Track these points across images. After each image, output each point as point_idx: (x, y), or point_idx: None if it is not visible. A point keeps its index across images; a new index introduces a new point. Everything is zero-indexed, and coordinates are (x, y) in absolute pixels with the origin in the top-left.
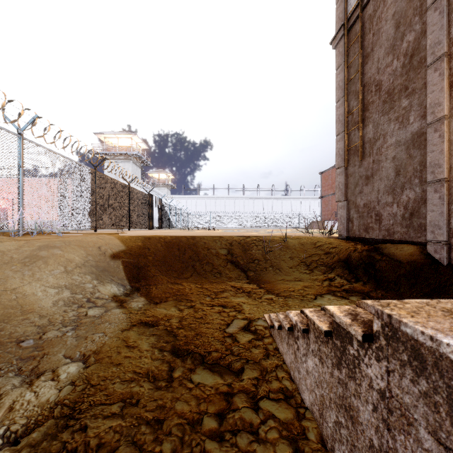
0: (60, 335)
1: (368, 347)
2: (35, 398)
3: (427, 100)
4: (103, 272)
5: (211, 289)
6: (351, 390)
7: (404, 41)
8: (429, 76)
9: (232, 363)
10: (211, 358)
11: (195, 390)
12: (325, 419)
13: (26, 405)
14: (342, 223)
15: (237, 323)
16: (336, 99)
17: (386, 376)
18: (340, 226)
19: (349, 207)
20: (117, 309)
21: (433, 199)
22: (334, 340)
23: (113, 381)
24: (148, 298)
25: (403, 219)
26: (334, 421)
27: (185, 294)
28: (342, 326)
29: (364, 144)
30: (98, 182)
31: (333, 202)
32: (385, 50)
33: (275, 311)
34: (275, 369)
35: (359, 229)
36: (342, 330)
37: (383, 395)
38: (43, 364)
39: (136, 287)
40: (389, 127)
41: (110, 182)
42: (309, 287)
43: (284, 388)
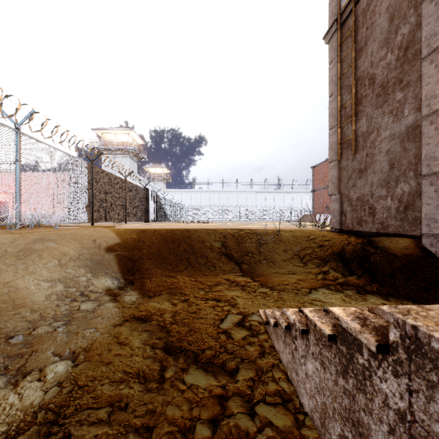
0: (51, 330)
1: (382, 358)
2: (19, 401)
3: (422, 92)
4: (98, 265)
5: (206, 283)
6: (360, 404)
7: (398, 34)
8: (425, 68)
9: (226, 362)
10: (205, 356)
11: (187, 392)
12: (327, 430)
13: (8, 409)
14: (335, 216)
15: (231, 318)
16: (329, 93)
17: (406, 396)
18: (333, 219)
19: (342, 200)
20: (110, 303)
21: (429, 192)
22: (339, 346)
23: (102, 382)
24: (142, 291)
25: (397, 212)
26: (339, 434)
27: (179, 287)
28: (348, 331)
29: (358, 138)
30: (94, 176)
31: (324, 195)
32: (379, 44)
33: (270, 305)
34: (271, 368)
35: (353, 222)
36: (349, 335)
37: (402, 417)
38: (31, 362)
39: (130, 280)
40: (383, 121)
41: (106, 177)
42: (303, 280)
43: (281, 391)
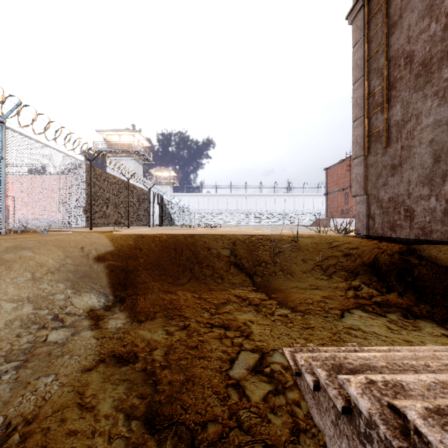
0: None
1: None
2: None
3: None
4: (83, 278)
5: (211, 301)
6: None
7: None
8: None
9: None
10: (206, 438)
11: None
12: None
13: None
14: (360, 220)
15: (245, 359)
16: (353, 80)
17: None
18: (357, 224)
19: (369, 201)
20: (88, 331)
21: None
22: None
23: None
24: (132, 313)
25: (444, 215)
26: None
27: (178, 307)
28: None
29: (390, 128)
30: (93, 177)
31: (338, 198)
32: (418, 14)
33: (295, 336)
34: None
35: (383, 227)
36: None
37: None
38: None
39: (121, 296)
40: (425, 105)
41: (107, 178)
42: (330, 297)
43: None
